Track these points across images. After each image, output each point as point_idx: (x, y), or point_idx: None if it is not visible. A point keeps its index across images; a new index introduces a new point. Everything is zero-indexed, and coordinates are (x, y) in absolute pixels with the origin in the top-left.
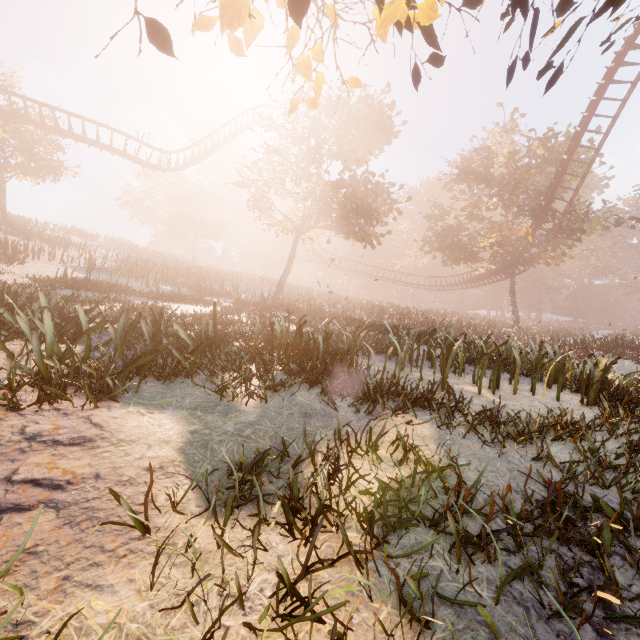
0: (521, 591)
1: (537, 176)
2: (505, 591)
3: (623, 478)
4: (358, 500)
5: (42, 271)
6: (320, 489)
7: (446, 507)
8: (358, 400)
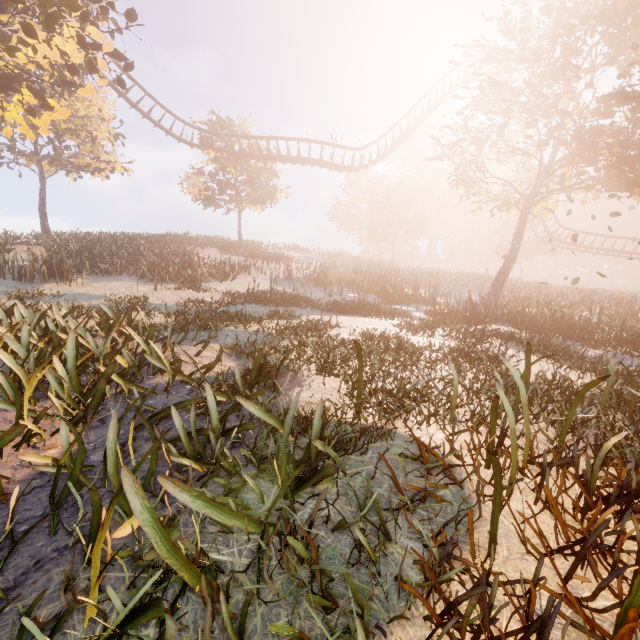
0: None
1: None
2: None
3: None
4: None
5: (244, 286)
6: None
7: None
8: None
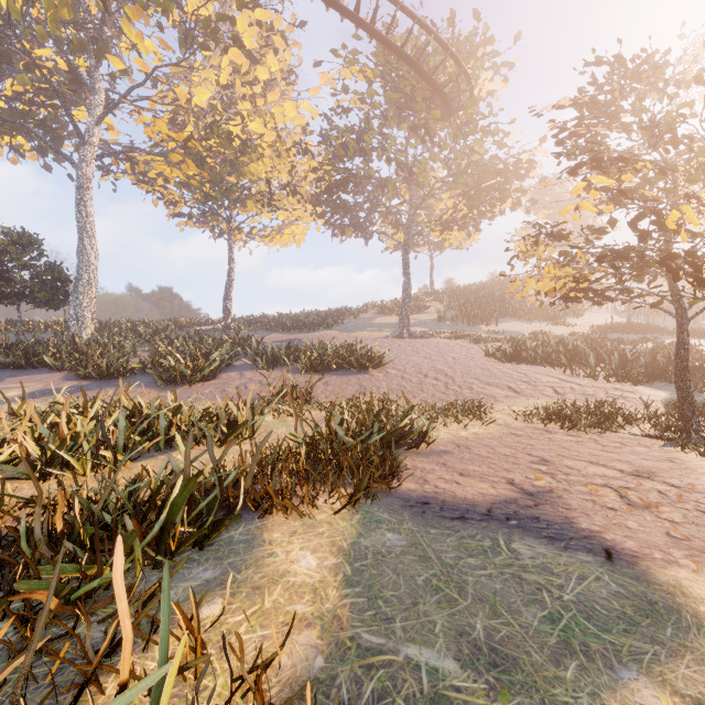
0: None
1: None
2: None
3: None
4: None
5: (595, 320)
6: None
7: None
8: None
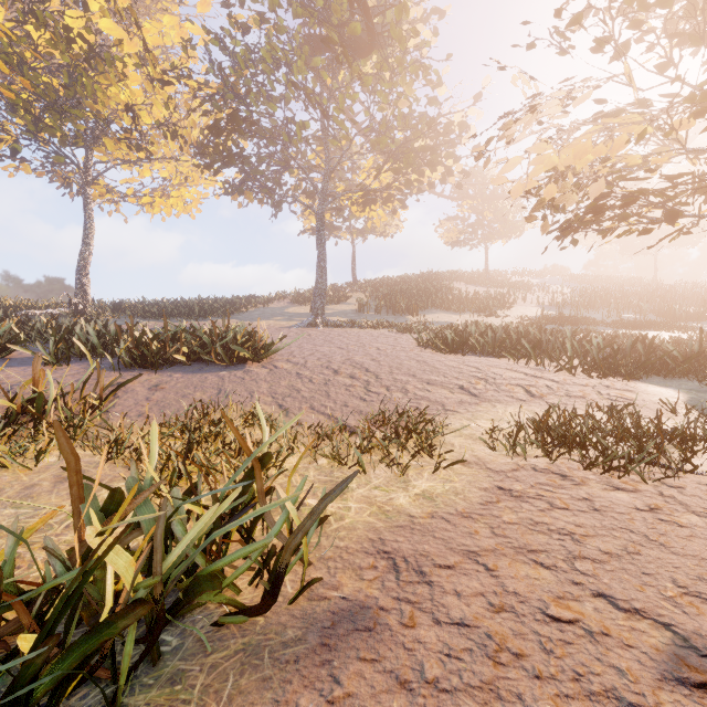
0: None
1: None
2: None
3: None
4: None
5: (523, 312)
6: None
7: None
8: None
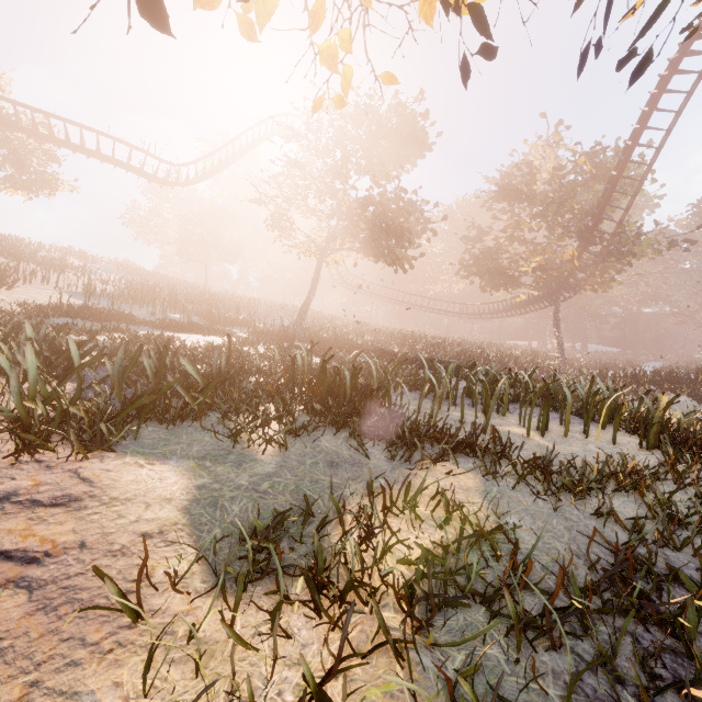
0: (594, 686)
1: (583, 194)
2: (575, 687)
3: (697, 537)
4: (395, 570)
5: (34, 297)
6: (350, 556)
7: (500, 580)
8: (392, 446)
